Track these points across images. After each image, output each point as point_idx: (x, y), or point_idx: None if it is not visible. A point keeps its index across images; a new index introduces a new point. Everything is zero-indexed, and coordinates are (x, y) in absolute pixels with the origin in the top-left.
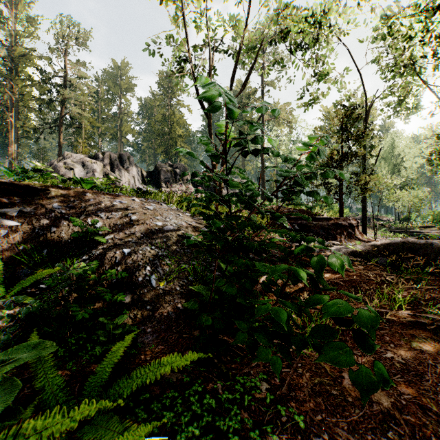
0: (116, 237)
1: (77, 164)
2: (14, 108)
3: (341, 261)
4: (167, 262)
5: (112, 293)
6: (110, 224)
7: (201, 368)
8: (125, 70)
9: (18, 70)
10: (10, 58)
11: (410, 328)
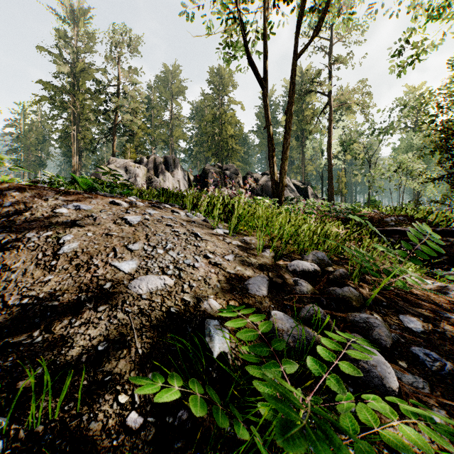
0: None
1: (120, 169)
2: (75, 121)
3: None
4: None
5: None
6: None
7: None
8: (176, 73)
9: (78, 85)
10: (72, 75)
11: None
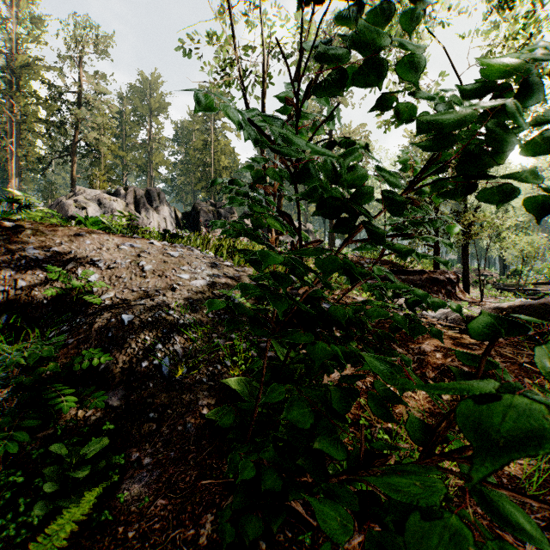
0: (118, 296)
1: (91, 202)
2: (14, 132)
3: None
4: (191, 335)
5: (86, 393)
6: (111, 277)
7: None
8: (156, 85)
9: (19, 84)
10: (10, 69)
11: None
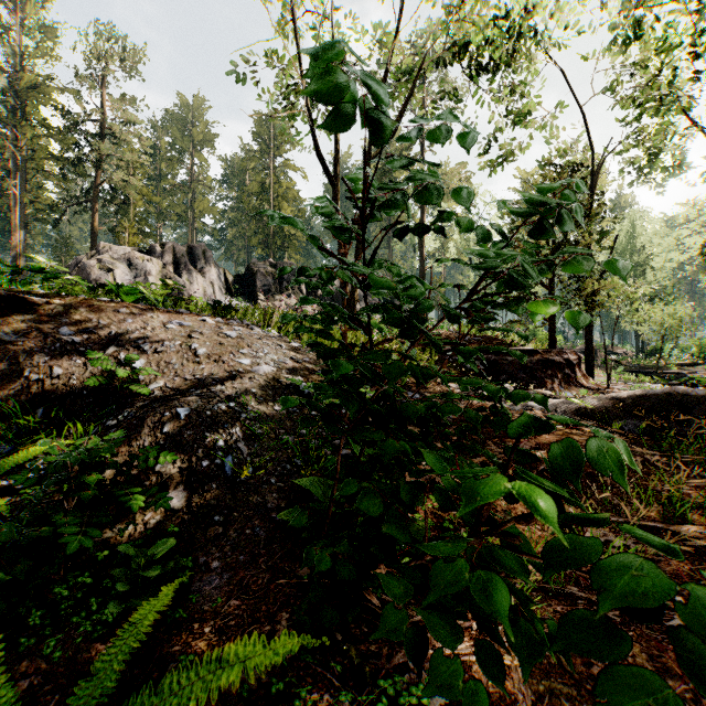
0: (168, 386)
1: (119, 263)
2: (19, 172)
3: (614, 455)
4: (256, 431)
5: (148, 494)
6: (159, 362)
7: (307, 660)
8: (200, 111)
9: (25, 110)
10: (13, 92)
11: (705, 560)
